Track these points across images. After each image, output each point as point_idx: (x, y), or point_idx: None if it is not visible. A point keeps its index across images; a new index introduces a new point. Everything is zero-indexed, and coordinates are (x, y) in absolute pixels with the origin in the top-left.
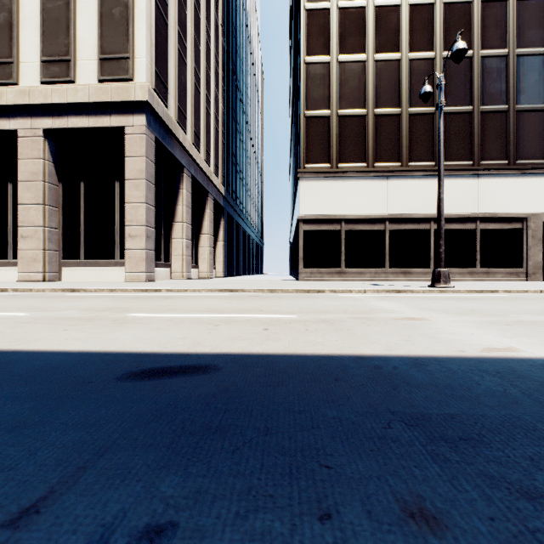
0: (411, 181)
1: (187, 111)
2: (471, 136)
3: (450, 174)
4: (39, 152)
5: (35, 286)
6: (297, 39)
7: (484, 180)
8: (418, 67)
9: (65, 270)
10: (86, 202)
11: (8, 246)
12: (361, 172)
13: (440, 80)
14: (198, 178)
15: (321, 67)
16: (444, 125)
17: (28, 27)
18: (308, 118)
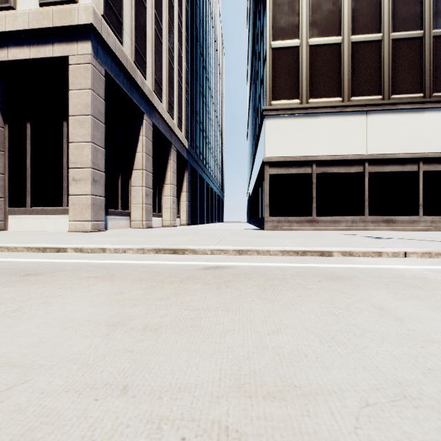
0: (395, 116)
1: (147, 57)
2: None
3: None
4: None
5: None
6: None
7: None
8: None
9: (10, 219)
10: (32, 145)
11: None
12: (336, 108)
13: None
14: (160, 128)
15: None
16: (434, 50)
17: None
18: (275, 49)
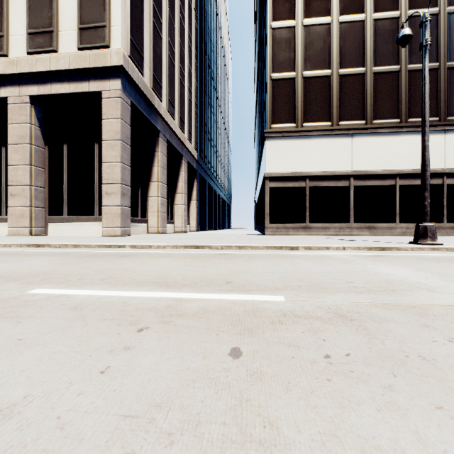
0: (376, 138)
1: (162, 81)
2: (437, 92)
3: (416, 130)
4: (26, 117)
5: (8, 241)
6: (262, 13)
7: (451, 136)
8: (383, 27)
9: (50, 225)
10: (69, 163)
11: (2, 203)
12: (326, 131)
13: (425, 16)
14: (173, 143)
15: (287, 31)
16: (409, 82)
17: (16, 3)
18: (274, 80)
